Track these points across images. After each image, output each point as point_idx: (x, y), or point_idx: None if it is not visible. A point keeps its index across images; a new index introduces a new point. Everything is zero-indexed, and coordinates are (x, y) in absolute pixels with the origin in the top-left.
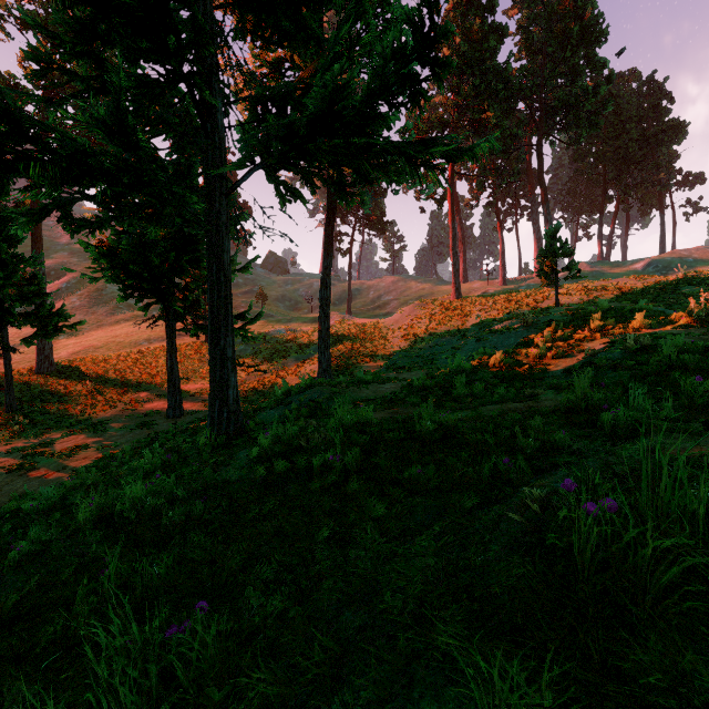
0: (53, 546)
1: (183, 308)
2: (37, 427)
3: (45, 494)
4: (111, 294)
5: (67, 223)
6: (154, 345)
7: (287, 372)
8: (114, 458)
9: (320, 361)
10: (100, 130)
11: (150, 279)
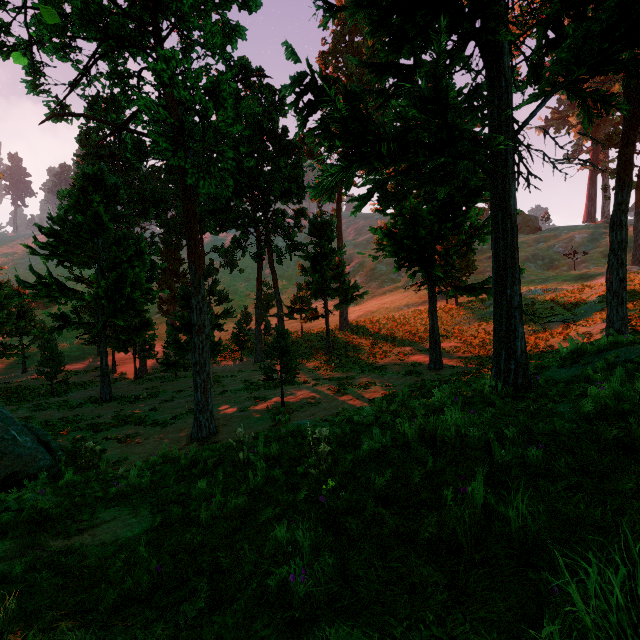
0: (392, 451)
1: (442, 273)
2: (343, 365)
3: (366, 411)
4: (379, 272)
5: (382, 201)
6: (411, 309)
7: (550, 334)
8: (396, 395)
9: (610, 319)
10: (415, 107)
11: (417, 250)
